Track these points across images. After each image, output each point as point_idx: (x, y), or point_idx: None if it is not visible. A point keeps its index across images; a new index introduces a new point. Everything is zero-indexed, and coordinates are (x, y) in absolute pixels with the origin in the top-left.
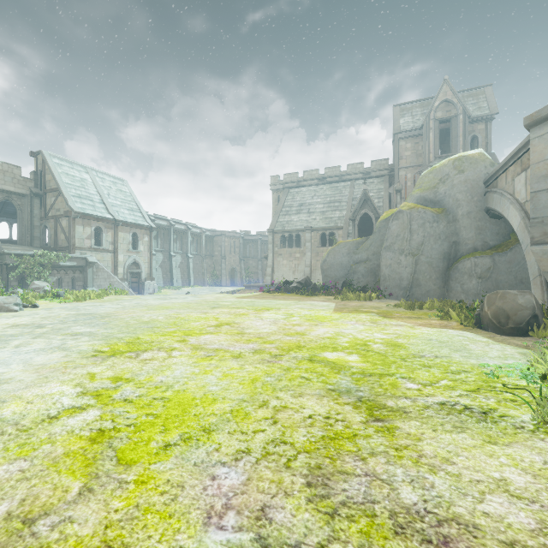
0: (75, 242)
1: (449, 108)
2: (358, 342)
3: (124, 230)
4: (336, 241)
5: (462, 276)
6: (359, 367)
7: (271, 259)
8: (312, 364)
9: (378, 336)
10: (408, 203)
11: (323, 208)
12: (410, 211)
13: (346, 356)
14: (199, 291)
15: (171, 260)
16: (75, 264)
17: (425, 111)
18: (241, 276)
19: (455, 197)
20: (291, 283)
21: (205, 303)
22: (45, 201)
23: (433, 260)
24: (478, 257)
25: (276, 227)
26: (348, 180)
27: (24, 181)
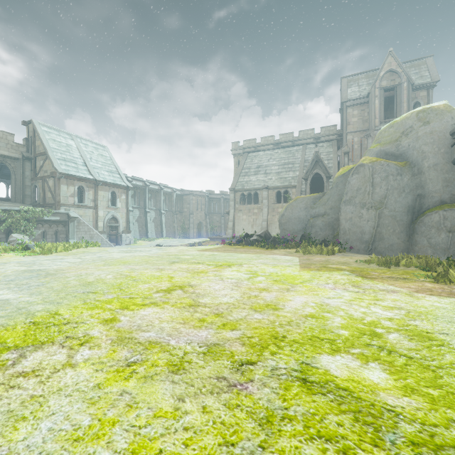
0: (60, 200)
1: (394, 77)
2: (359, 326)
3: (104, 189)
4: (290, 198)
5: (429, 229)
6: (410, 415)
7: (232, 214)
8: (312, 397)
9: (380, 312)
10: (368, 157)
11: (278, 169)
12: (372, 164)
13: (362, 369)
14: (170, 242)
15: (146, 216)
16: (58, 218)
17: (370, 81)
18: (207, 229)
19: (420, 149)
20: (251, 236)
21: (166, 257)
22: (35, 164)
23: (397, 214)
24: (447, 210)
25: (236, 186)
26: (300, 144)
27: (17, 146)
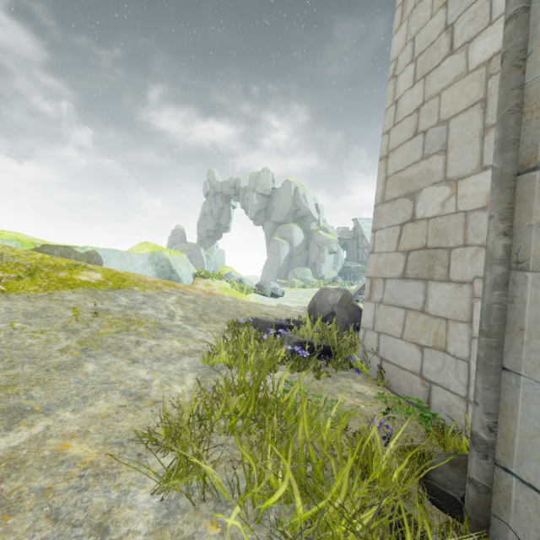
0: None
1: None
2: None
3: None
4: None
5: None
6: None
7: None
8: None
9: None
10: None
11: None
12: None
13: None
14: None
15: None
16: None
17: None
18: None
19: None
20: None
21: None
22: (358, 241)
23: None
24: None
25: None
26: None
27: (350, 233)
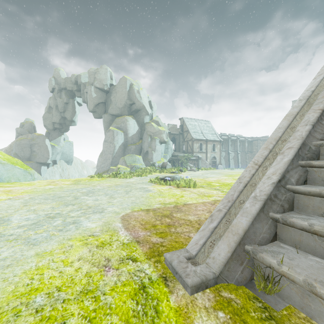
0: (193, 150)
1: None
2: None
3: (210, 143)
4: None
5: None
6: None
7: None
8: None
9: None
10: None
11: None
12: None
13: None
14: None
15: (229, 155)
16: (195, 158)
17: None
18: None
19: None
20: None
21: None
22: (183, 135)
23: None
24: None
25: None
26: None
27: (177, 129)
